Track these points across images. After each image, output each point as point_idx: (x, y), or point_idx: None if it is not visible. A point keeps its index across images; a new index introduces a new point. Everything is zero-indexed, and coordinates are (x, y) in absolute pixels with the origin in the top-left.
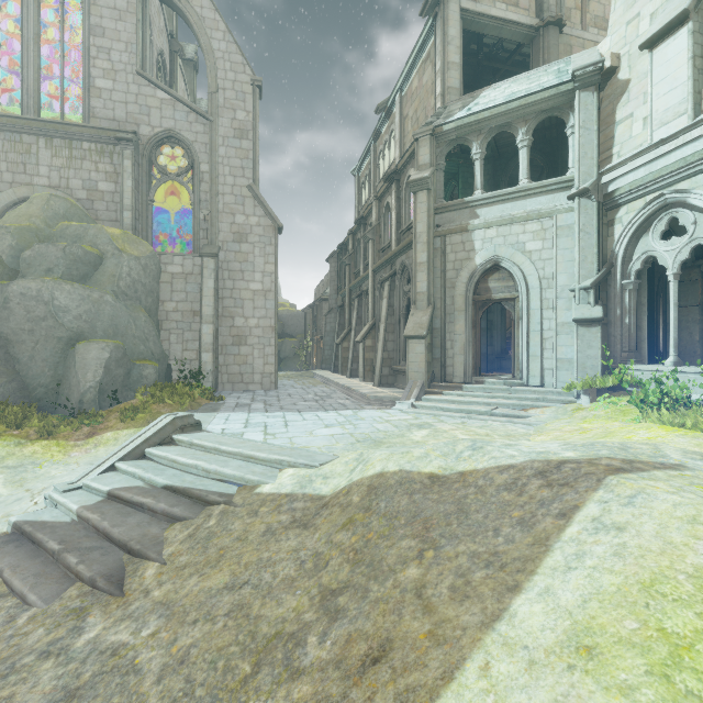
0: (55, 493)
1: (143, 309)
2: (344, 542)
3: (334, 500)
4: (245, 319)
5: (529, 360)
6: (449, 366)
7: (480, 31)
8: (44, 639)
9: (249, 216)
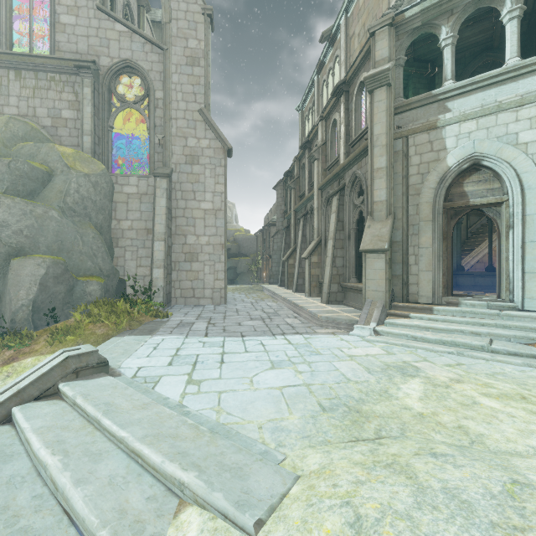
0: None
1: (92, 225)
2: None
3: None
4: (196, 236)
5: (525, 278)
6: (413, 284)
7: None
8: None
9: (201, 139)
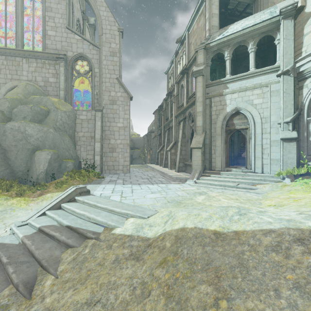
0: (14, 227)
1: (67, 135)
2: (160, 277)
3: (155, 243)
4: (115, 140)
5: (255, 160)
6: (213, 162)
7: None
8: None
9: (117, 92)
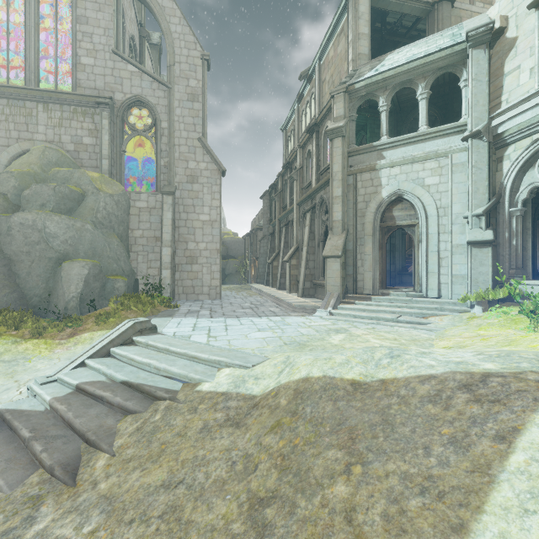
0: (35, 385)
1: (116, 235)
2: (272, 445)
3: (264, 401)
4: (196, 243)
5: (428, 276)
6: (360, 281)
7: (385, 8)
8: (0, 528)
9: (199, 163)
